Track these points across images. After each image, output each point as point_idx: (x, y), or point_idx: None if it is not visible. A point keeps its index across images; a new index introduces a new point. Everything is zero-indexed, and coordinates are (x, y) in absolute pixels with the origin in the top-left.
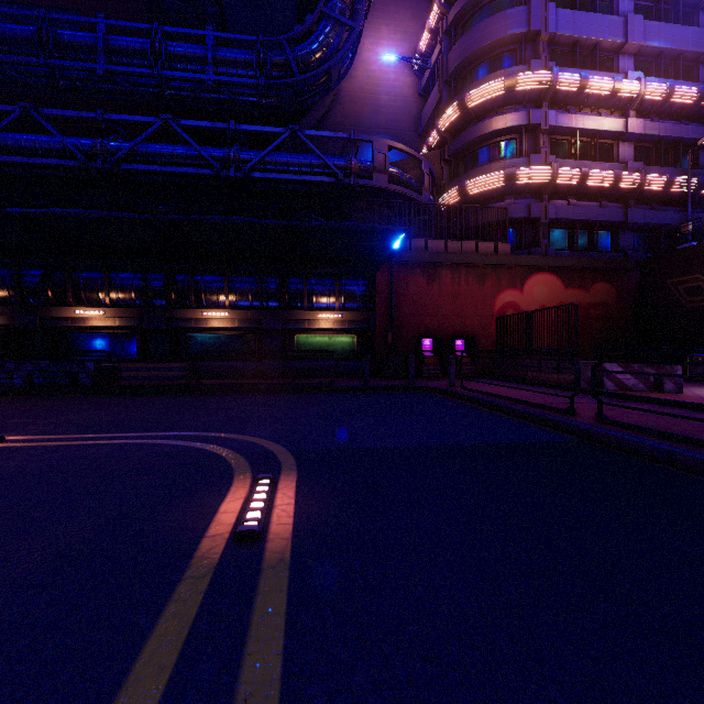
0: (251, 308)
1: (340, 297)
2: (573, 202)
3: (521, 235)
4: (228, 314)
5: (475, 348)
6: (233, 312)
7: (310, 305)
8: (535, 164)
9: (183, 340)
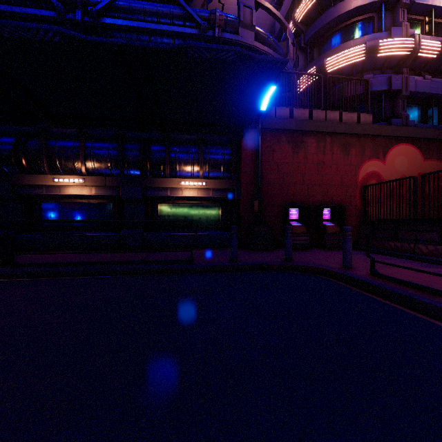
0: (112, 176)
1: (204, 165)
2: (429, 78)
3: (379, 109)
4: (82, 180)
5: (344, 217)
6: (89, 179)
7: (174, 173)
8: (395, 37)
9: (37, 209)
